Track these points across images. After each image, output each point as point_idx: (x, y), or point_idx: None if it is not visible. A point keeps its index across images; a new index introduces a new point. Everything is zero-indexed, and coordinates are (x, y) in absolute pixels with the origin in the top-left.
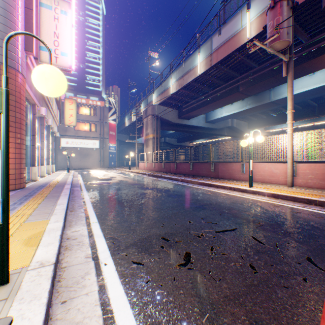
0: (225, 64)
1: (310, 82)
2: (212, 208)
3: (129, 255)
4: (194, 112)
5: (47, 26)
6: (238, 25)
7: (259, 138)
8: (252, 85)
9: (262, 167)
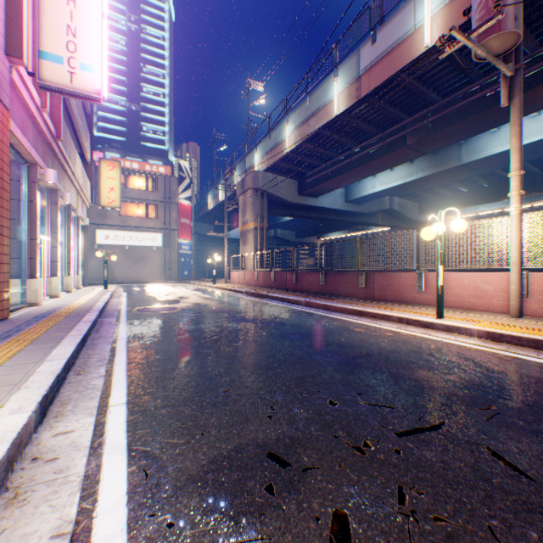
0: (383, 97)
1: (532, 128)
2: (374, 365)
3: (177, 524)
4: (327, 185)
5: (55, 13)
6: (409, 23)
7: (457, 225)
8: (430, 133)
9: (459, 280)
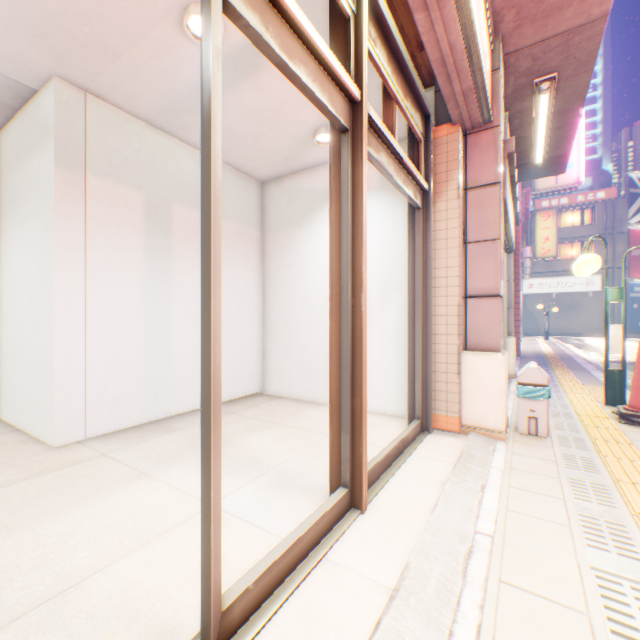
0: None
1: None
2: None
3: None
4: None
5: None
6: None
7: None
8: None
9: None
